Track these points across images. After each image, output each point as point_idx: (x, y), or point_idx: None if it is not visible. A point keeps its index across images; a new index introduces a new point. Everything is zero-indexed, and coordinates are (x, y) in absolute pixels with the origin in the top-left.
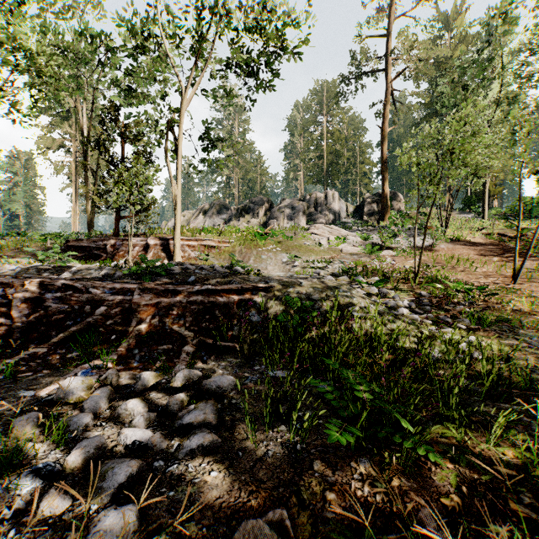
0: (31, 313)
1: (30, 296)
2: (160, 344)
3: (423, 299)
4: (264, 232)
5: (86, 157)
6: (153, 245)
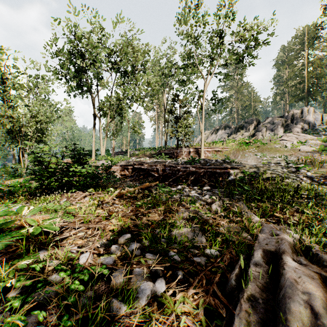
0: (163, 173)
1: (162, 168)
2: (198, 183)
3: None
4: (248, 141)
5: (164, 114)
6: (192, 151)
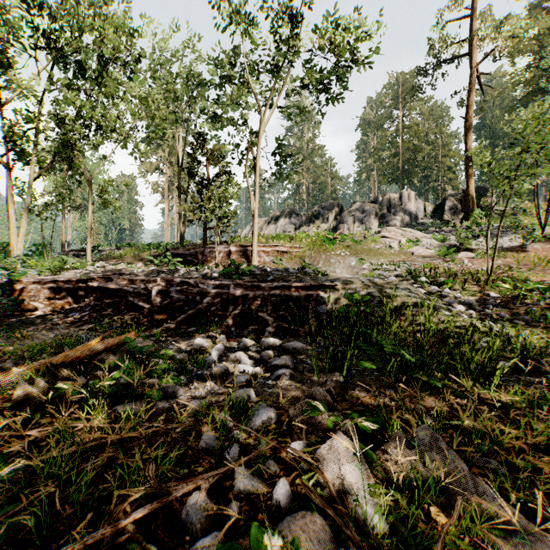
0: (162, 301)
1: (161, 289)
2: (249, 325)
3: (489, 299)
4: (332, 236)
5: (179, 178)
6: (234, 251)
